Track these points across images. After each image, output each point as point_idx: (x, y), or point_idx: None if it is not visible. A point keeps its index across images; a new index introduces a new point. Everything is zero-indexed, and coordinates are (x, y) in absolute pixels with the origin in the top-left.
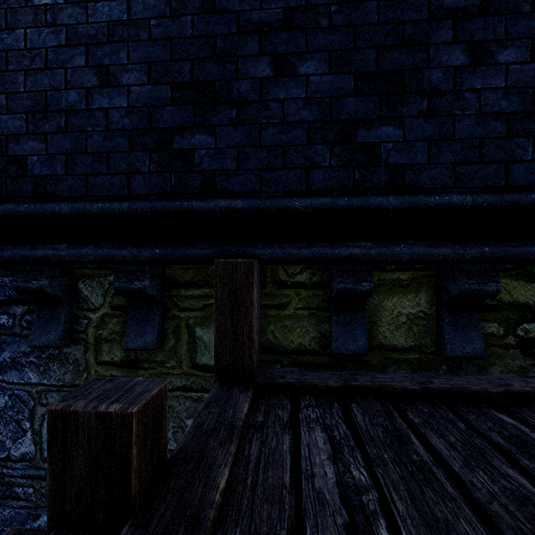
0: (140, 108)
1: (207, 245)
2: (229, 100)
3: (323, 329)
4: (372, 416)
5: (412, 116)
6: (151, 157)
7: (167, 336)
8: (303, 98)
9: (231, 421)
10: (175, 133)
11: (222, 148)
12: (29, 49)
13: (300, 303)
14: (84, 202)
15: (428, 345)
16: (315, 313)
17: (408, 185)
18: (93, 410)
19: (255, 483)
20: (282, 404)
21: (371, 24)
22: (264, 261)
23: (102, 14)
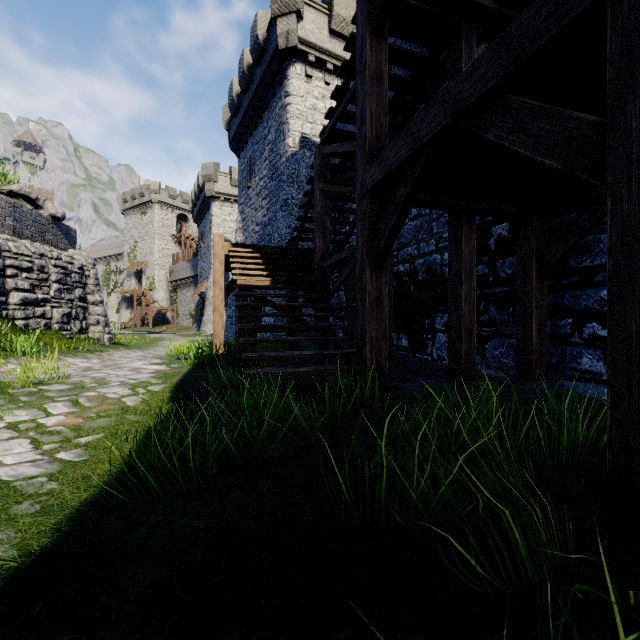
0: None
1: None
2: None
3: None
4: None
5: None
6: None
7: None
8: None
9: None
10: None
11: None
12: None
13: None
14: None
15: None
16: None
17: None
18: None
19: None
20: None
21: None
22: None
23: None
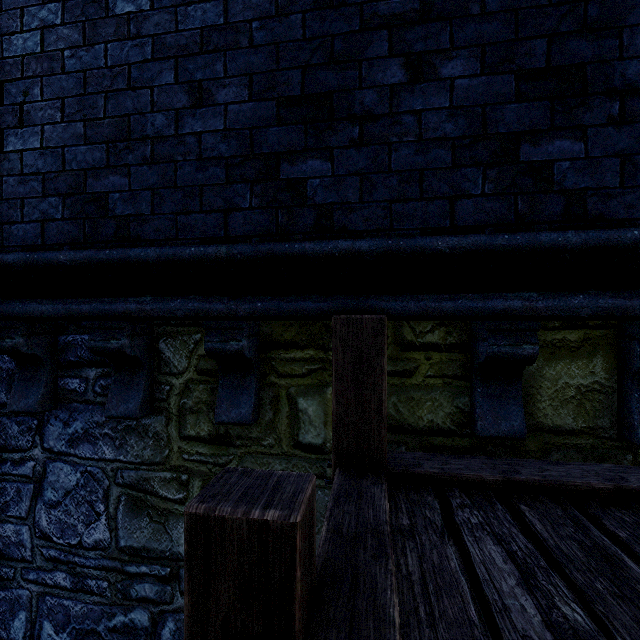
0: (239, 130)
1: (320, 297)
2: (350, 116)
3: (462, 403)
4: (555, 525)
5: (598, 124)
6: (253, 190)
7: (264, 407)
8: (446, 108)
9: (376, 525)
10: (283, 159)
11: (341, 176)
12: (110, 67)
13: (431, 370)
14: (173, 247)
15: (606, 427)
16: (451, 382)
17: (592, 216)
18: (244, 517)
19: (431, 616)
20: (426, 501)
21: (540, 6)
22: (393, 317)
23: (194, 19)
